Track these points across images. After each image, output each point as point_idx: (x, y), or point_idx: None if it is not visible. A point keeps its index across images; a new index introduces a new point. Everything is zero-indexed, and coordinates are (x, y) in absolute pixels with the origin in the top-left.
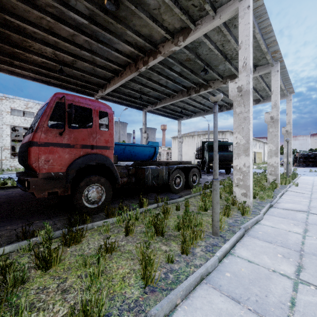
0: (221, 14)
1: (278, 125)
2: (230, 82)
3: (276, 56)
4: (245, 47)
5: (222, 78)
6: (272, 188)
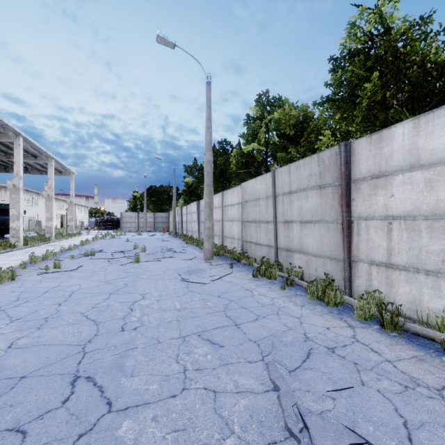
0: (2, 138)
1: (52, 201)
2: (8, 180)
3: (50, 157)
4: (18, 165)
5: (6, 153)
6: (46, 241)
